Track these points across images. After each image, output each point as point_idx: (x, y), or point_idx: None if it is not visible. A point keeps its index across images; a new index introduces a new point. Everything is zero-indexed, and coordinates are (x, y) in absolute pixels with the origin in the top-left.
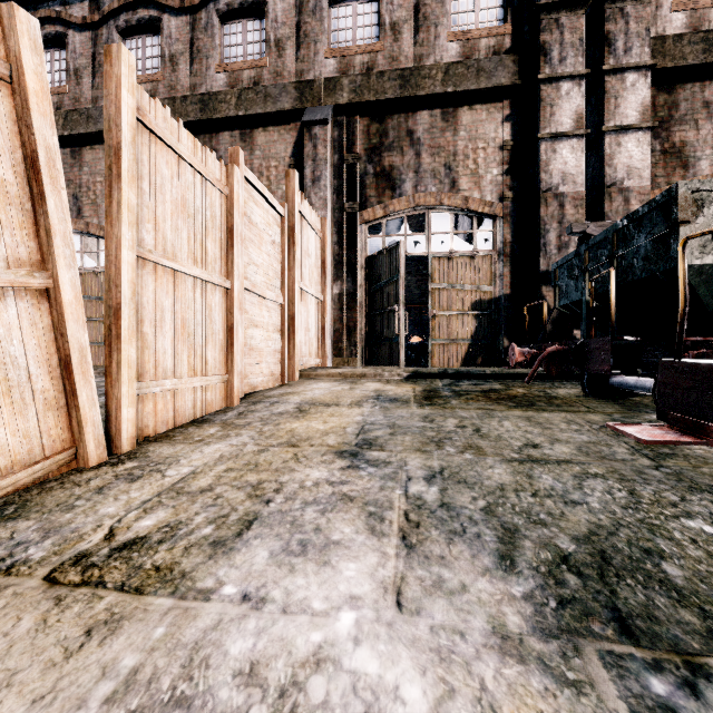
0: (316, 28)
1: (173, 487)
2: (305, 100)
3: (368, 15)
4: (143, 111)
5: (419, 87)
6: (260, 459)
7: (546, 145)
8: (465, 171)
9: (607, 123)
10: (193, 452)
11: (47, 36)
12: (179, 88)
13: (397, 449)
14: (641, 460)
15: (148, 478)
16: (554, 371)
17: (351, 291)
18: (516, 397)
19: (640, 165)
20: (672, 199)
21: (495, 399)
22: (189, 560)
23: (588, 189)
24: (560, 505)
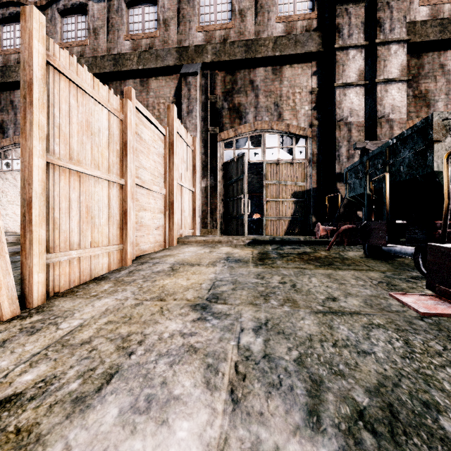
0: (190, 12)
1: (61, 339)
2: (183, 59)
3: (224, 4)
4: (52, 57)
5: (257, 52)
6: (134, 312)
7: (339, 91)
8: (287, 107)
9: (379, 77)
10: (86, 306)
11: (10, 14)
12: (100, 50)
13: (235, 302)
14: (409, 311)
15: (45, 331)
16: (346, 242)
17: (213, 185)
18: (320, 258)
19: (399, 104)
20: (428, 125)
21: (306, 260)
22: (49, 421)
23: (366, 120)
24: (354, 355)
